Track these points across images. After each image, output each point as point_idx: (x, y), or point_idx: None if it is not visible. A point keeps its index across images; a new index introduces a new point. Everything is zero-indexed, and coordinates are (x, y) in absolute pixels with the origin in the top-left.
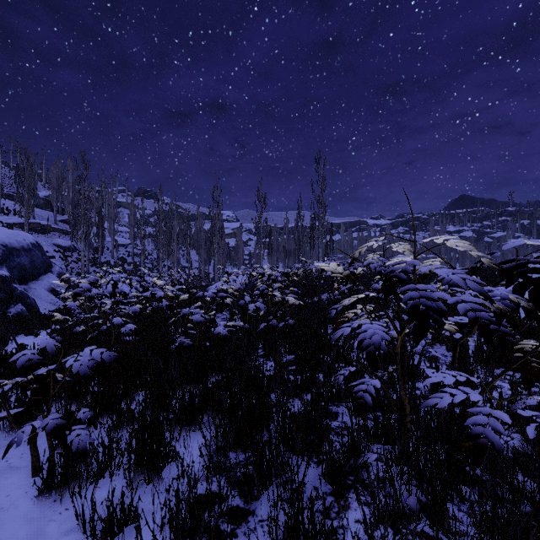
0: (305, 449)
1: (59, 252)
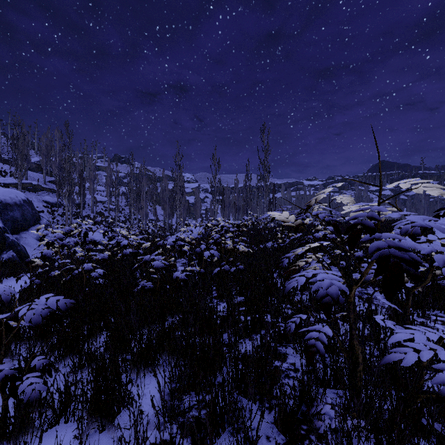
0: (256, 392)
1: (47, 207)
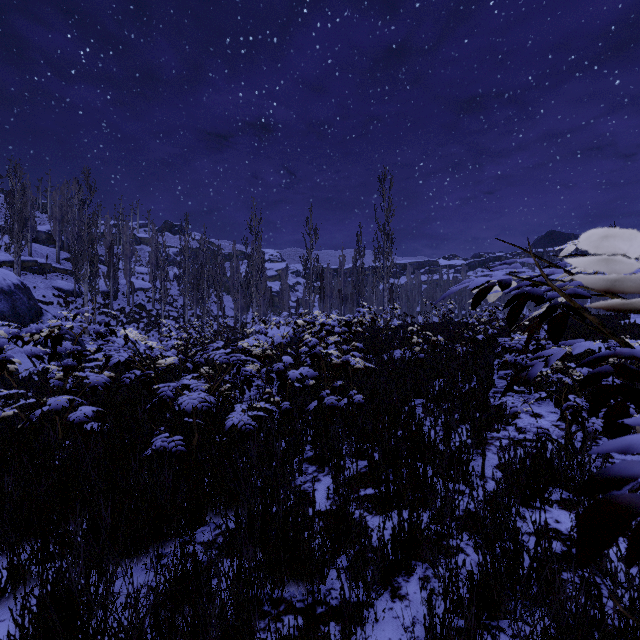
0: None
1: (59, 297)
